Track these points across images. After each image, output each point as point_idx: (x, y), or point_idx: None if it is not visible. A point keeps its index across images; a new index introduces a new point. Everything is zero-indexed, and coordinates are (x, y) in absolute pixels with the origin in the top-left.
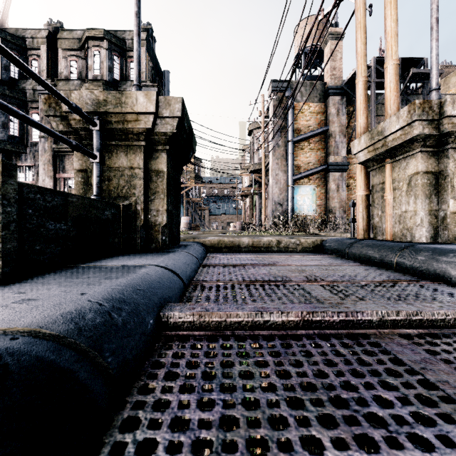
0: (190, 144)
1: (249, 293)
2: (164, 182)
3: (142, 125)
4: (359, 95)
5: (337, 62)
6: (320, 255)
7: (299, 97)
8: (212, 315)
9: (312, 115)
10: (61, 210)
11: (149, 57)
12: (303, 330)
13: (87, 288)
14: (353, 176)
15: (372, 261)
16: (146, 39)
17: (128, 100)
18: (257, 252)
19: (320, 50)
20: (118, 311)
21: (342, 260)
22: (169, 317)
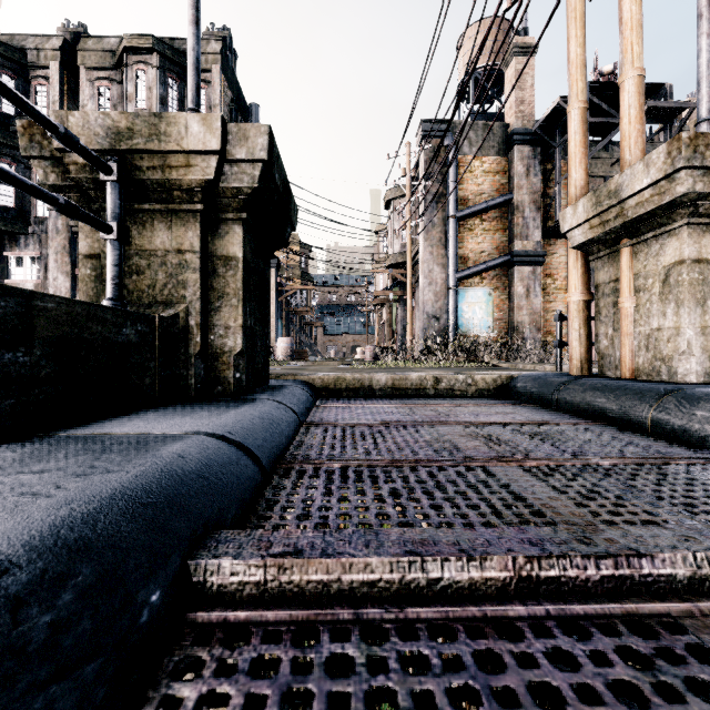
0: (286, 213)
1: (389, 490)
2: (238, 276)
3: (198, 173)
4: (573, 132)
5: (526, 91)
6: (508, 403)
7: (466, 147)
8: (309, 566)
9: (487, 175)
10: (17, 325)
11: (226, 81)
12: (520, 604)
13: (8, 510)
14: (552, 273)
15: (603, 417)
16: (221, 52)
17: (171, 128)
18: (401, 398)
19: (500, 73)
20: (51, 590)
21: (549, 413)
22: (209, 572)
